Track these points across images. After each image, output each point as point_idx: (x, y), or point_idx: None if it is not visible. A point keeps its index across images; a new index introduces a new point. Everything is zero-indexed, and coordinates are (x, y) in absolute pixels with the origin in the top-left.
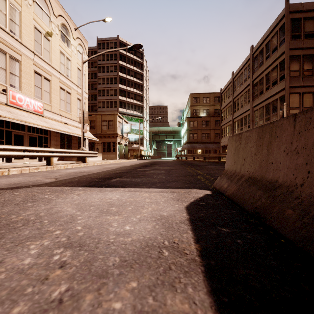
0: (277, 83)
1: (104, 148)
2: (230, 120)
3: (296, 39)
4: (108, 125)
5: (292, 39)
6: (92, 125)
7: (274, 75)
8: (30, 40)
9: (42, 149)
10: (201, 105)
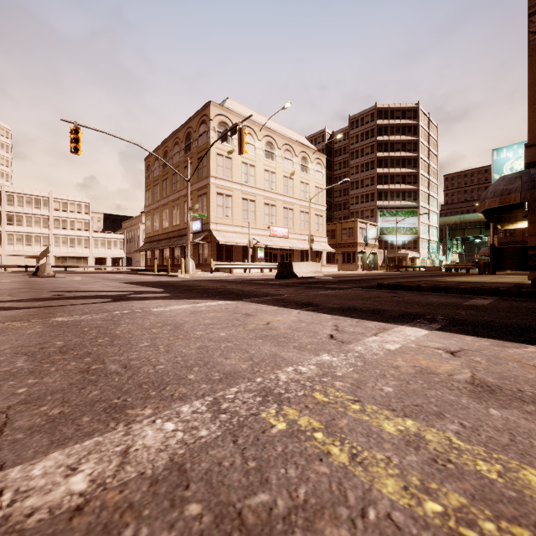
0: None
1: (344, 259)
2: None
3: None
4: (348, 234)
5: None
6: (332, 235)
7: None
8: (281, 187)
9: None
10: None
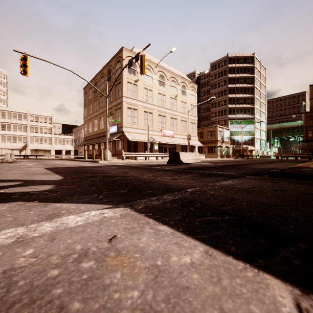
0: None
1: (208, 151)
2: None
3: None
4: (211, 135)
5: None
6: (201, 135)
7: None
8: (169, 104)
9: None
10: None
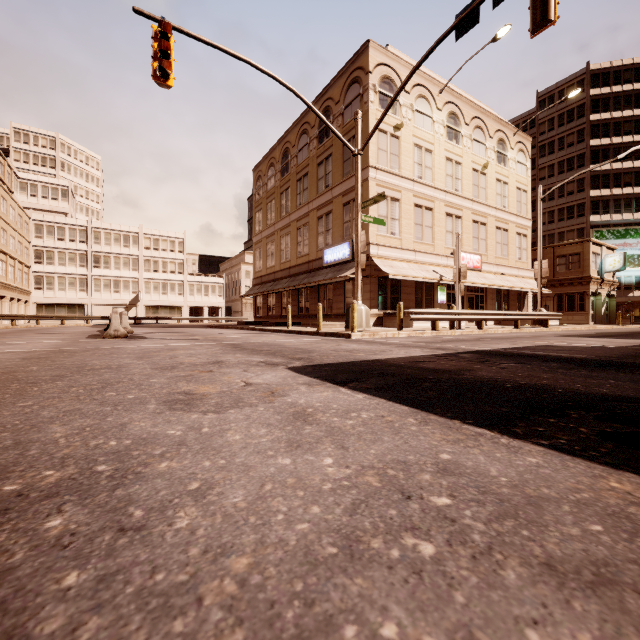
0: None
1: (559, 305)
2: None
3: None
4: (569, 264)
5: None
6: None
7: None
8: (469, 188)
9: (514, 313)
10: None
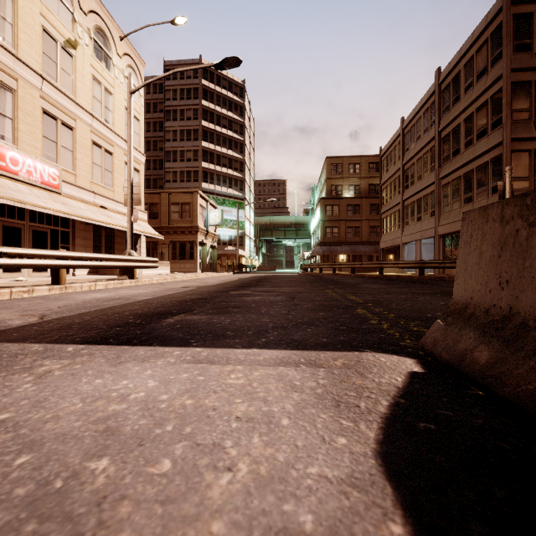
0: (487, 134)
1: (174, 253)
2: (398, 204)
3: (523, 51)
4: (182, 212)
5: (515, 52)
6: (153, 211)
7: (481, 120)
8: (35, 53)
9: (42, 253)
10: (345, 177)
